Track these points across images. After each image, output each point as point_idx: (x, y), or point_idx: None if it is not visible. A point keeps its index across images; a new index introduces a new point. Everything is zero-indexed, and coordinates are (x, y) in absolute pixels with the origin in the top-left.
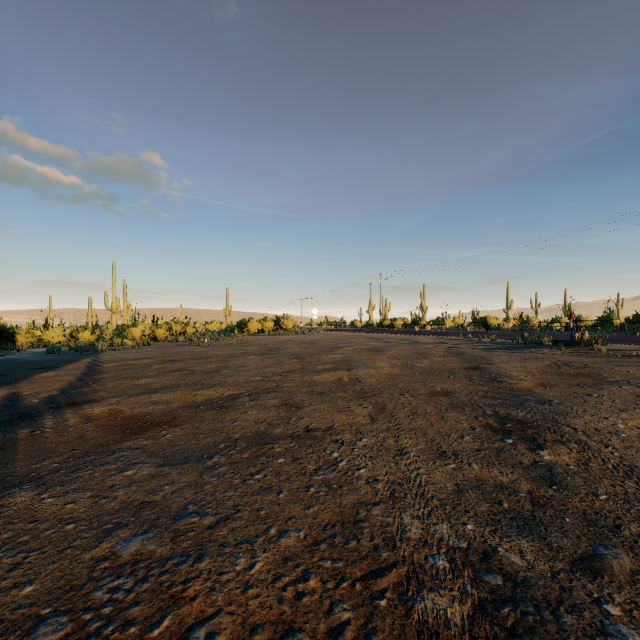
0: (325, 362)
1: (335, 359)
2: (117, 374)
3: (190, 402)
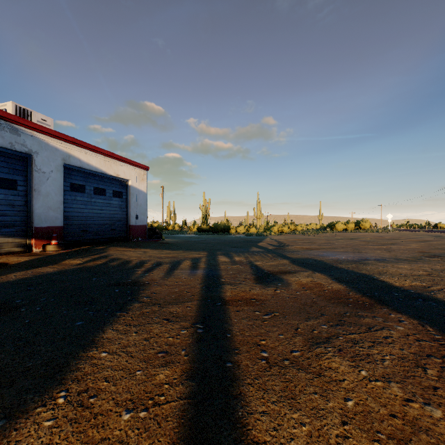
0: (380, 243)
1: (387, 243)
2: (288, 242)
3: (321, 247)
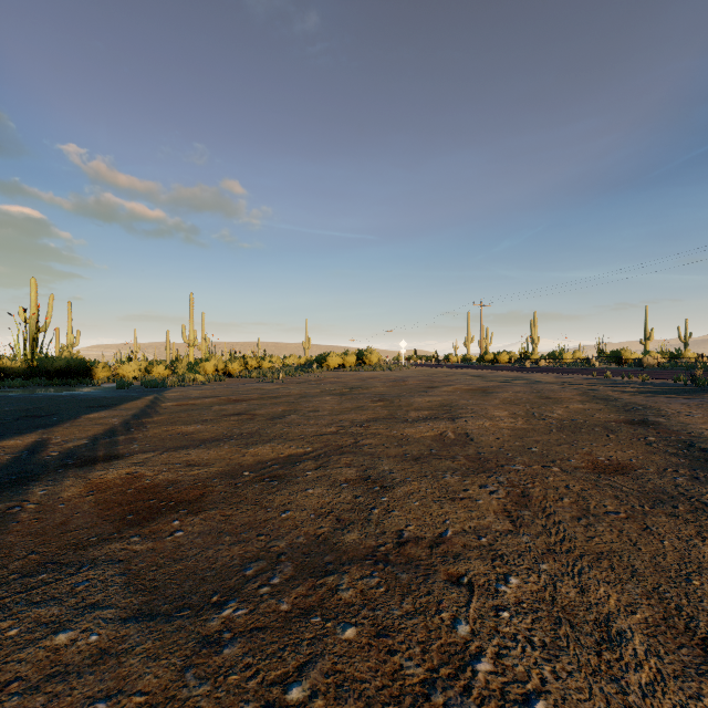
0: (419, 407)
1: (431, 403)
2: (169, 417)
3: (235, 465)
